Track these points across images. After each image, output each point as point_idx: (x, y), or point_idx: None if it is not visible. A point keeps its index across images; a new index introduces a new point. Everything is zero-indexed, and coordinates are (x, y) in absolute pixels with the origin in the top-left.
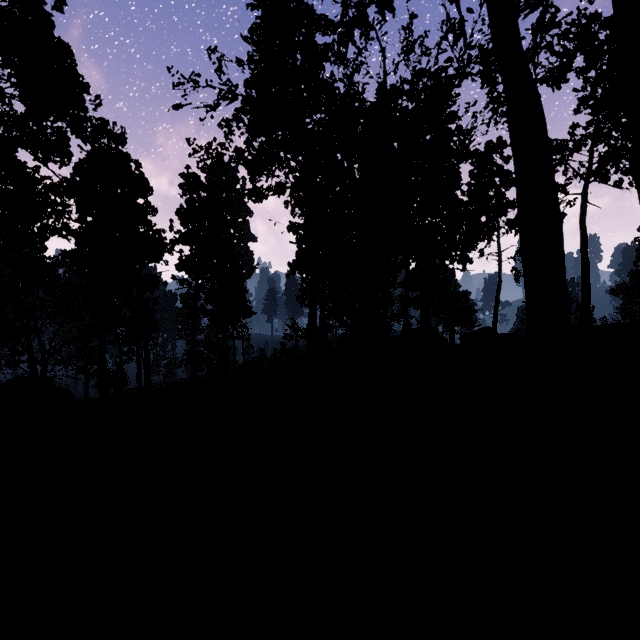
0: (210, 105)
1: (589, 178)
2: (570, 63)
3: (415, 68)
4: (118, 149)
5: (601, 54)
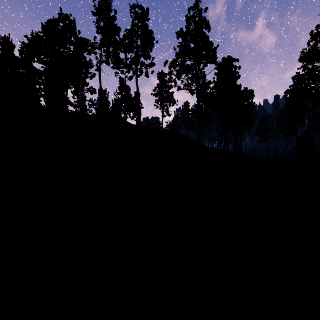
0: None
1: None
2: None
3: None
4: None
5: None
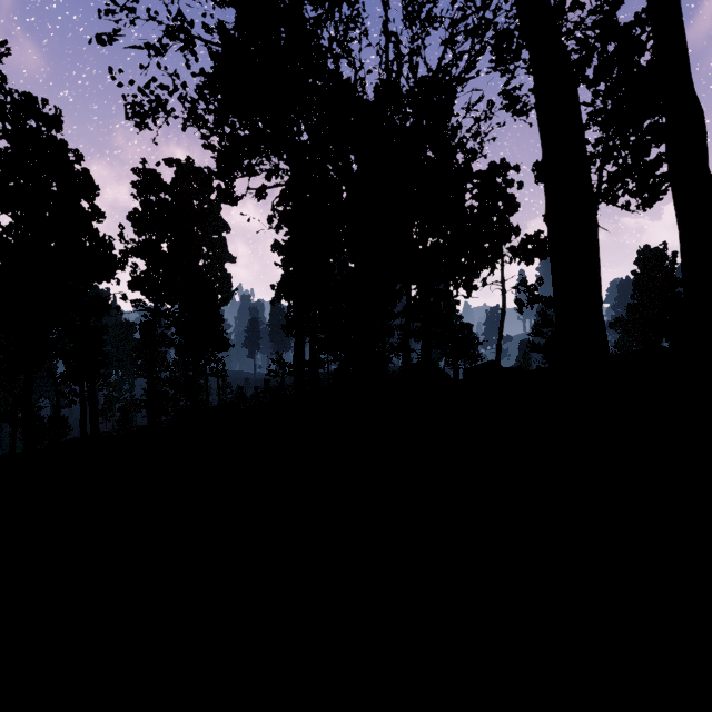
0: (154, 46)
1: (599, 198)
2: (590, 56)
3: (427, 16)
4: (50, 134)
5: (611, 66)
